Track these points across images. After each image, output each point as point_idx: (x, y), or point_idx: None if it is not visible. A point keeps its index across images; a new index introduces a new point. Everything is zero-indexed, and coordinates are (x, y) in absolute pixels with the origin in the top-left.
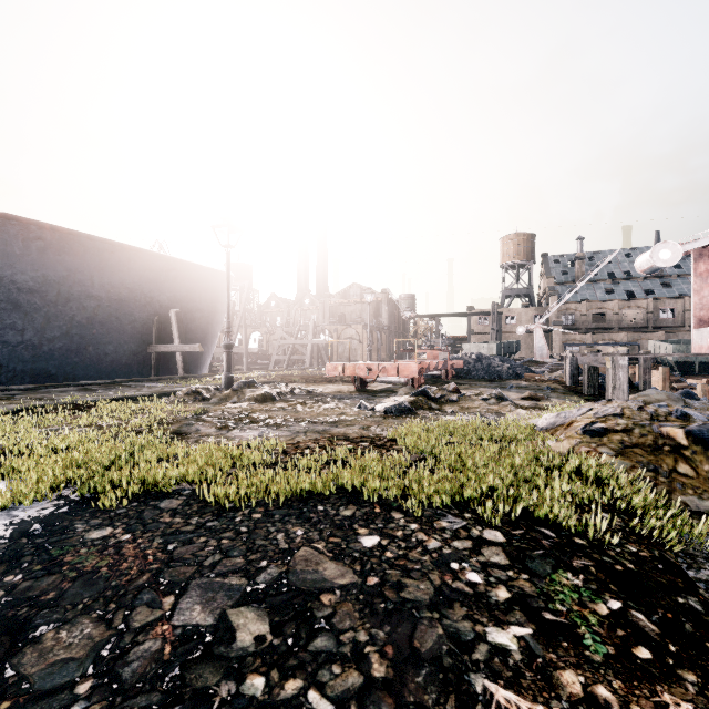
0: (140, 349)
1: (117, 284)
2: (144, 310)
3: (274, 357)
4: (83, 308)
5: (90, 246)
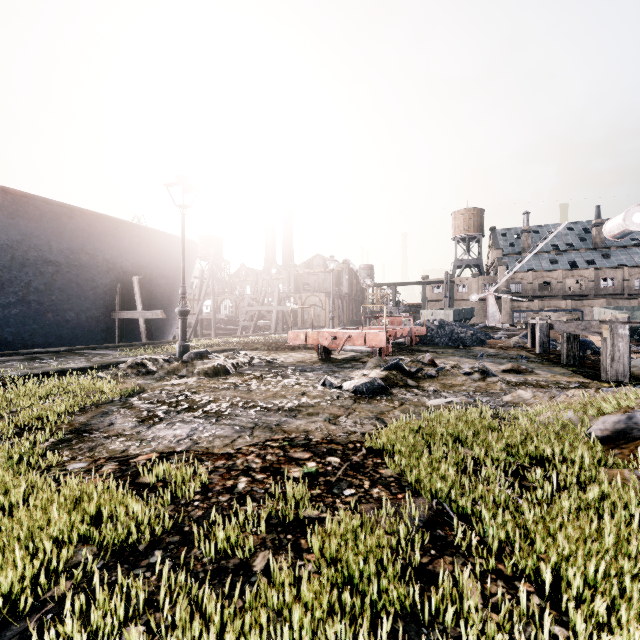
0: (103, 315)
1: (77, 249)
2: (107, 277)
3: (241, 323)
4: (40, 274)
5: (46, 210)
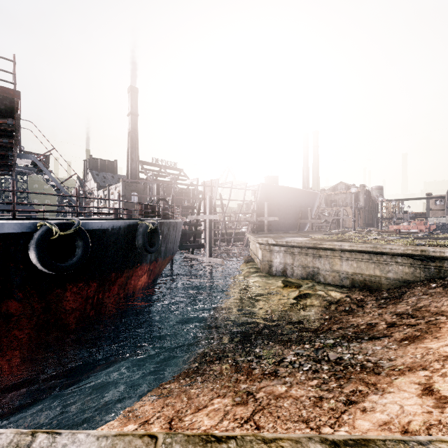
0: (295, 221)
1: (295, 201)
2: (298, 209)
3: (315, 224)
4: (288, 209)
5: (292, 191)
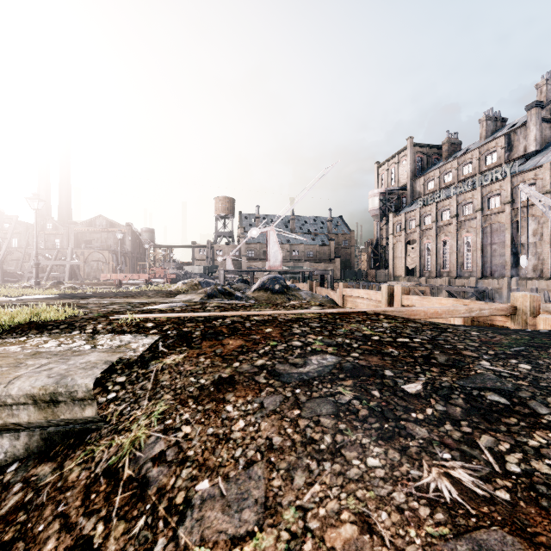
0: None
1: None
2: None
3: (27, 274)
4: None
5: None
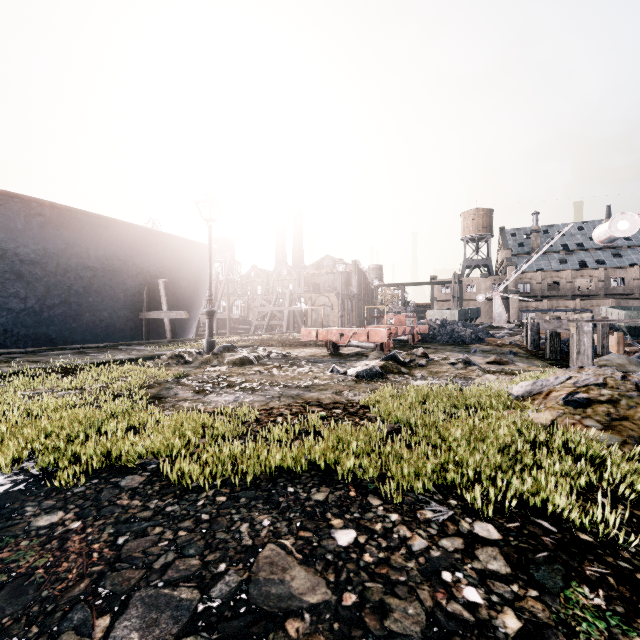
0: (132, 315)
1: (111, 256)
2: (135, 280)
3: (254, 322)
4: (80, 278)
5: (86, 221)
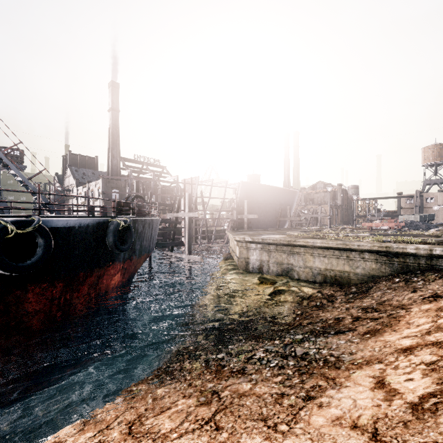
0: (274, 219)
1: (275, 199)
2: (278, 206)
3: (295, 222)
4: (268, 207)
5: (272, 189)
